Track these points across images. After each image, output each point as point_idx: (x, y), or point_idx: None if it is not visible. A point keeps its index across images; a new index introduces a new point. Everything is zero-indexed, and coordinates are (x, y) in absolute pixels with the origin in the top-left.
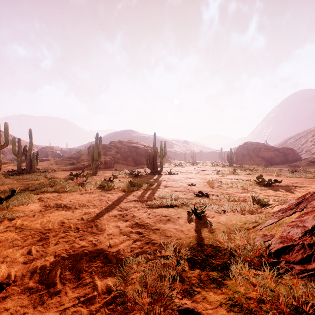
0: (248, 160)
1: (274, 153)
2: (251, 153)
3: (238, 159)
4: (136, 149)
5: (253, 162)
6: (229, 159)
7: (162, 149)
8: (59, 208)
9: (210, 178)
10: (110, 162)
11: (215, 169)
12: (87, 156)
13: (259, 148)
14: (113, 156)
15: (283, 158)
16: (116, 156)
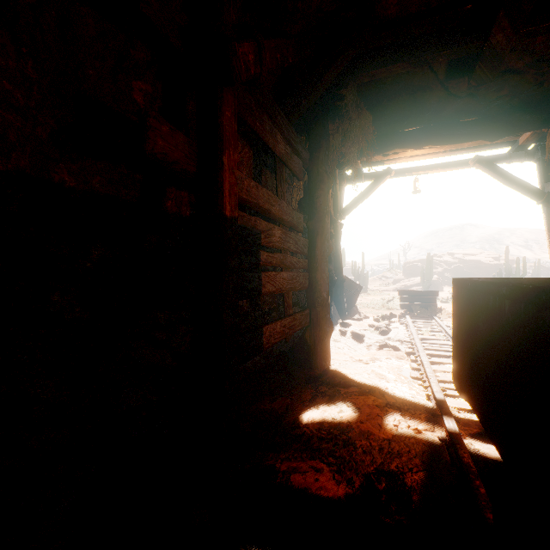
0: None
1: None
2: None
3: None
4: (478, 265)
5: None
6: None
7: (518, 268)
8: None
9: None
10: (437, 283)
11: None
12: (403, 275)
13: None
14: (440, 275)
15: None
16: (444, 275)
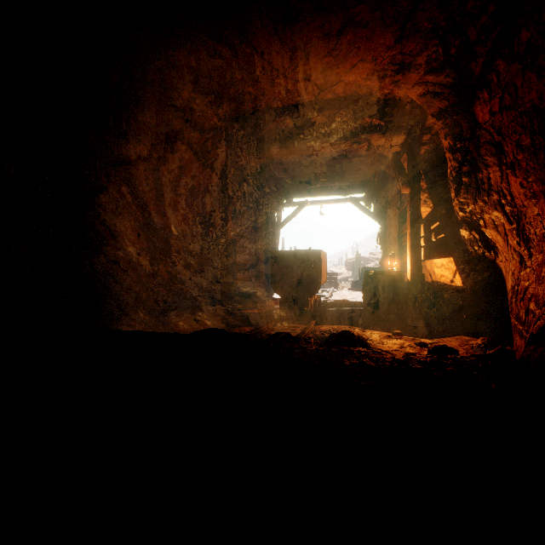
0: None
1: None
2: None
3: None
4: None
5: None
6: None
7: None
8: (345, 289)
9: None
10: None
11: None
12: (345, 269)
13: None
14: None
15: None
16: None
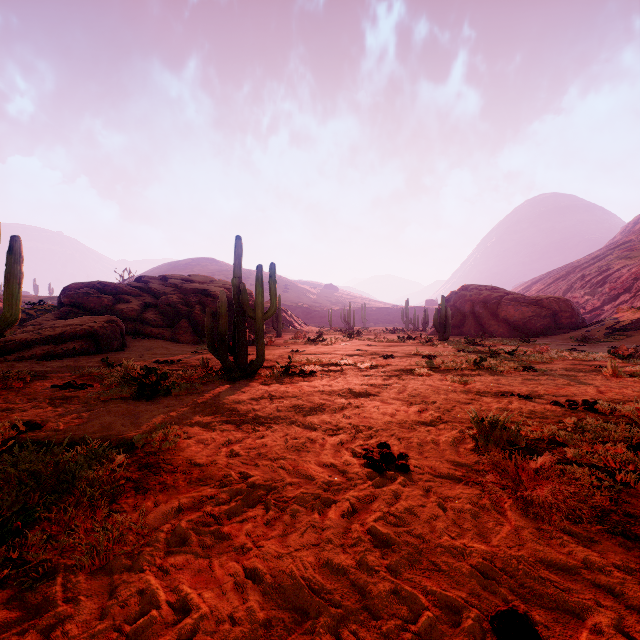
0: (473, 326)
1: (532, 309)
2: (479, 309)
3: (452, 323)
4: (204, 298)
5: (485, 330)
6: (440, 324)
7: (261, 292)
8: None
9: (435, 396)
10: (108, 334)
11: (417, 351)
12: (53, 315)
13: (496, 298)
14: (134, 316)
15: (551, 321)
16: (143, 315)
